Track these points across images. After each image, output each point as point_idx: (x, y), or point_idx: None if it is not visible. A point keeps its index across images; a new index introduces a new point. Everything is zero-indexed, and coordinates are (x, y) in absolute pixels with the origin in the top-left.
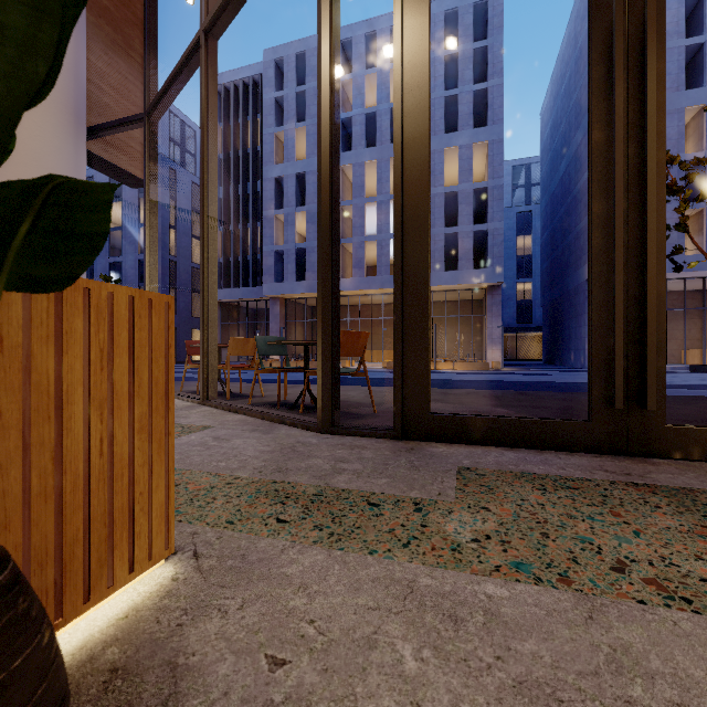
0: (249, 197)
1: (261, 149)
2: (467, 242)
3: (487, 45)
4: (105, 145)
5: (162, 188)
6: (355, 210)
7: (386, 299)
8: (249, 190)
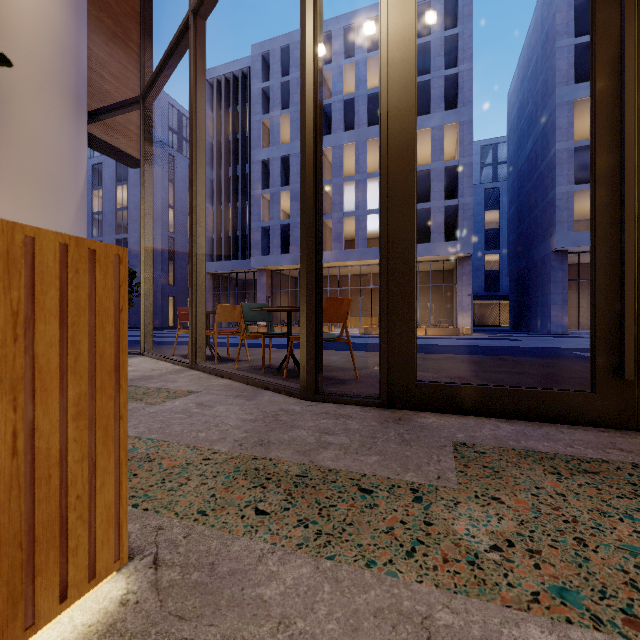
0: (238, 178)
1: (249, 135)
2: (439, 216)
3: (458, 33)
4: (106, 128)
5: (162, 172)
6: (334, 188)
7: (362, 270)
8: (238, 172)
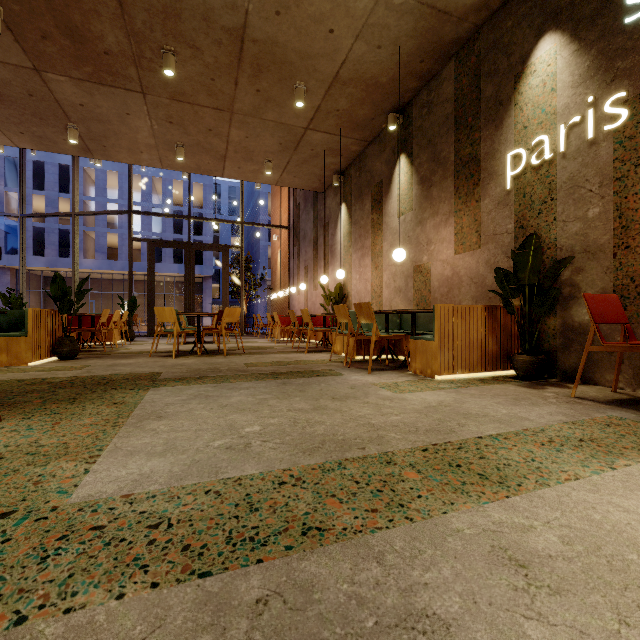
0: None
1: None
2: None
3: None
4: None
5: None
6: (97, 206)
7: (125, 277)
8: None
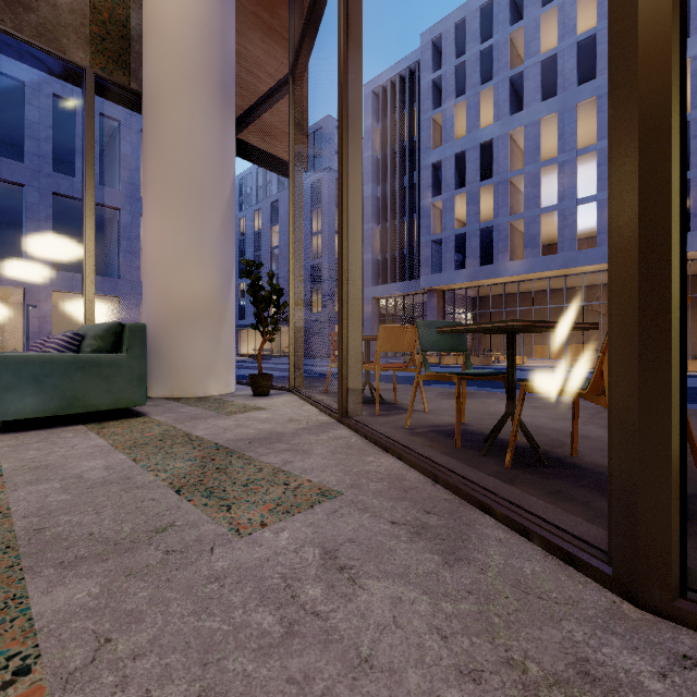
0: (405, 190)
1: (417, 138)
2: None
3: None
4: (263, 135)
5: (329, 198)
6: (526, 179)
7: (567, 282)
8: (405, 183)
